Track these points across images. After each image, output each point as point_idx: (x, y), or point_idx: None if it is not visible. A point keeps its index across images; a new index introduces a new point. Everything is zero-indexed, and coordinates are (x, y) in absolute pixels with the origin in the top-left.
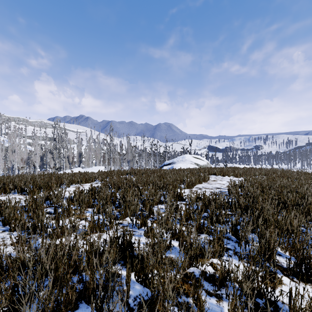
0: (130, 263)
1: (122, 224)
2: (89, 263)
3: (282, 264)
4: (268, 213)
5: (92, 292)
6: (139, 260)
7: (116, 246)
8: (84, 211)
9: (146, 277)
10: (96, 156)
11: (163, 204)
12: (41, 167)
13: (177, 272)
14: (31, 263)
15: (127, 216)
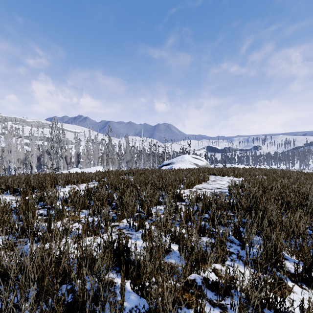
0: (126, 270)
1: (118, 226)
2: (81, 270)
3: (289, 269)
4: (272, 214)
5: (81, 305)
6: (136, 267)
7: (110, 251)
8: (78, 212)
9: (142, 286)
10: (94, 156)
11: (161, 204)
12: (38, 167)
13: (177, 280)
14: (15, 271)
15: (124, 217)
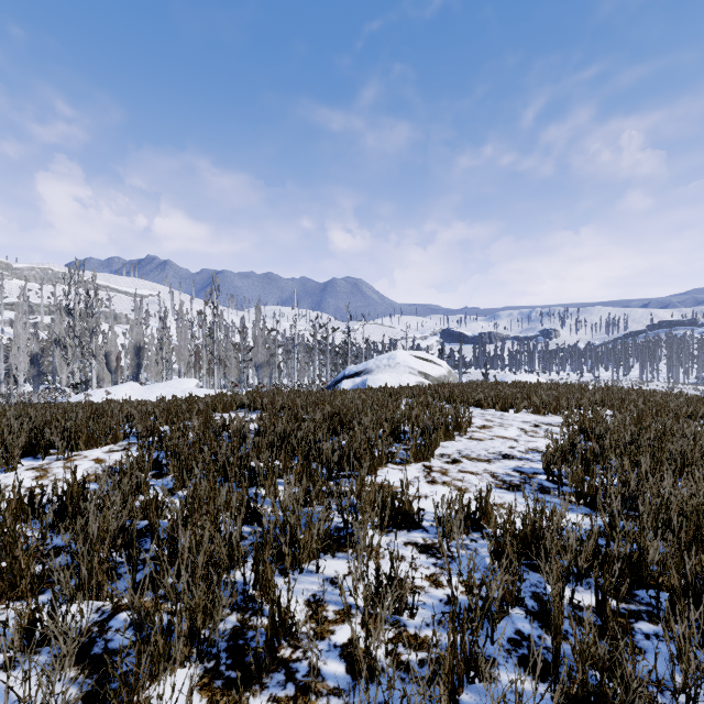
0: None
1: None
2: None
3: None
4: None
5: None
6: None
7: None
8: None
9: None
10: (179, 353)
11: (338, 549)
12: (34, 381)
13: None
14: None
15: (165, 666)
